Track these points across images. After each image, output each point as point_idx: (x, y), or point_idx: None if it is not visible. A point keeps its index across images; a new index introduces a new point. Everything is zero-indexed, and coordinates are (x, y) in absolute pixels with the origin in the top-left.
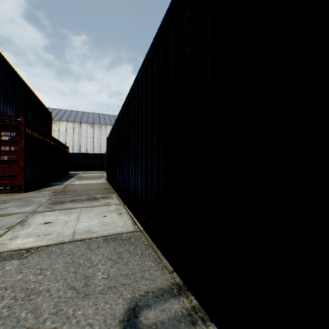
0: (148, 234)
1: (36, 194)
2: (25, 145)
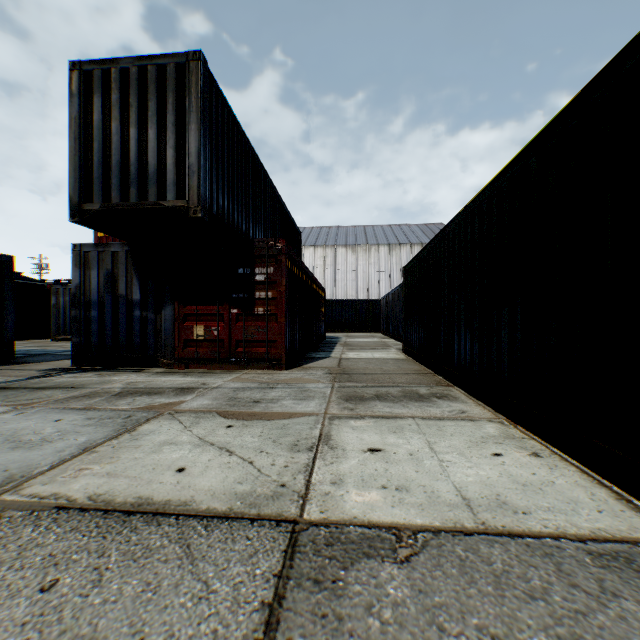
0: None
1: (304, 375)
2: (285, 288)
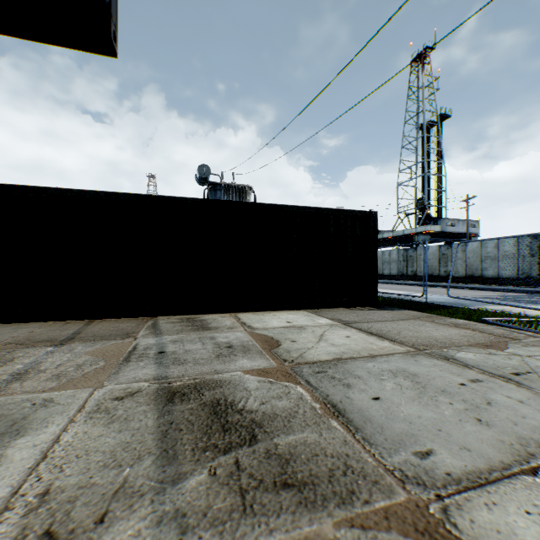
0: (310, 309)
1: (65, 353)
2: None
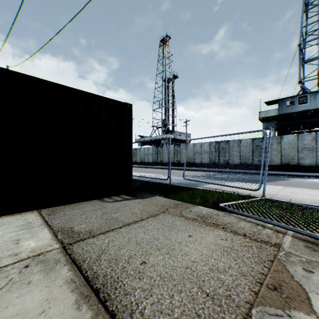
0: (50, 207)
1: None
2: None
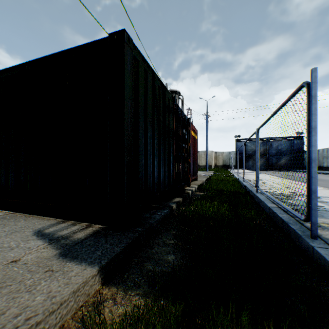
0: (23, 212)
1: None
2: None
